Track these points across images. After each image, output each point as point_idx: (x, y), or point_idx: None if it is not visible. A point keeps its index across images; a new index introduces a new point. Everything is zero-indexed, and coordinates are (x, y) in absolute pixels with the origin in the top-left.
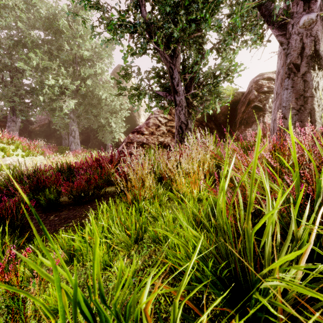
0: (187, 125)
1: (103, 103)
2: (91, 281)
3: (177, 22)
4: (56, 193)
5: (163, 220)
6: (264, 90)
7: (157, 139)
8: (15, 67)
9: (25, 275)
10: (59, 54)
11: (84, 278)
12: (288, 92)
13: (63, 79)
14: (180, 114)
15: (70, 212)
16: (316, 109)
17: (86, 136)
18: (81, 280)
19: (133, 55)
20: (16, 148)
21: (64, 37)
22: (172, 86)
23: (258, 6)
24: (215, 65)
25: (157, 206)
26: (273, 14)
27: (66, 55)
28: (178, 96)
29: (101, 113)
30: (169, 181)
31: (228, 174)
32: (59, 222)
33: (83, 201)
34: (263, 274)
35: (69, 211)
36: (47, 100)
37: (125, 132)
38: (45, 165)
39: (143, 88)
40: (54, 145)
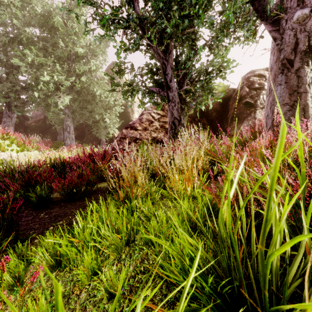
0: (180, 121)
1: (97, 99)
2: (78, 290)
3: (170, 18)
4: (47, 189)
5: (156, 220)
6: (255, 87)
7: (150, 134)
8: (11, 63)
9: (7, 283)
10: (54, 51)
11: (70, 287)
12: (282, 87)
13: (58, 76)
14: (173, 110)
15: (61, 209)
16: (310, 105)
17: (81, 131)
18: (67, 289)
19: (127, 51)
20: (11, 143)
21: (59, 34)
22: (165, 82)
23: (251, 1)
24: (207, 61)
25: (150, 205)
26: (266, 9)
27: (61, 52)
28: (171, 92)
29: (96, 109)
30: (162, 178)
31: (235, 180)
32: (49, 221)
33: (75, 198)
34: (282, 309)
35: (60, 208)
36: (42, 96)
37: (119, 127)
38: (38, 160)
39: (136, 83)
40: (49, 140)
